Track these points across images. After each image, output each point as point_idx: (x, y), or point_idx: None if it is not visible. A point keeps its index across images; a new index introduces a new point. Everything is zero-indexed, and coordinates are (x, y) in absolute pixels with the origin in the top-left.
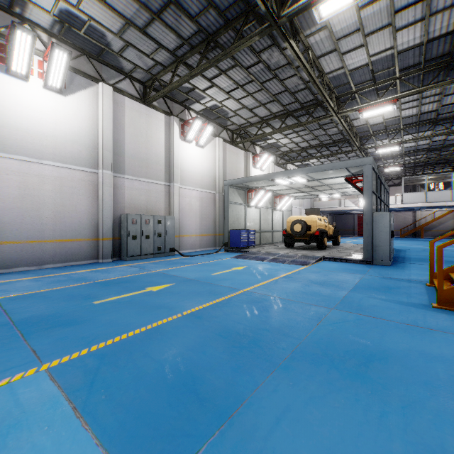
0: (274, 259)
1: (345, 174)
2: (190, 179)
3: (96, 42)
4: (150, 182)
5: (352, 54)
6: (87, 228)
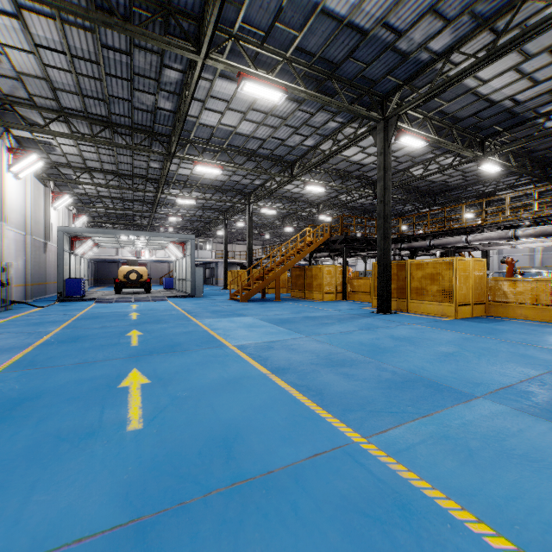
0: (138, 300)
1: (172, 240)
2: (10, 216)
3: None
4: None
5: (184, 169)
6: None
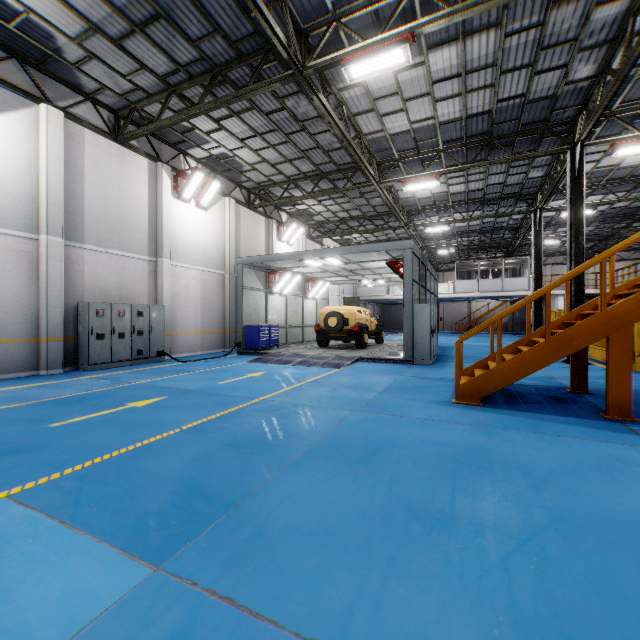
0: (302, 361)
1: (386, 258)
2: (187, 253)
3: (38, 43)
4: (126, 256)
5: (392, 117)
6: (20, 323)
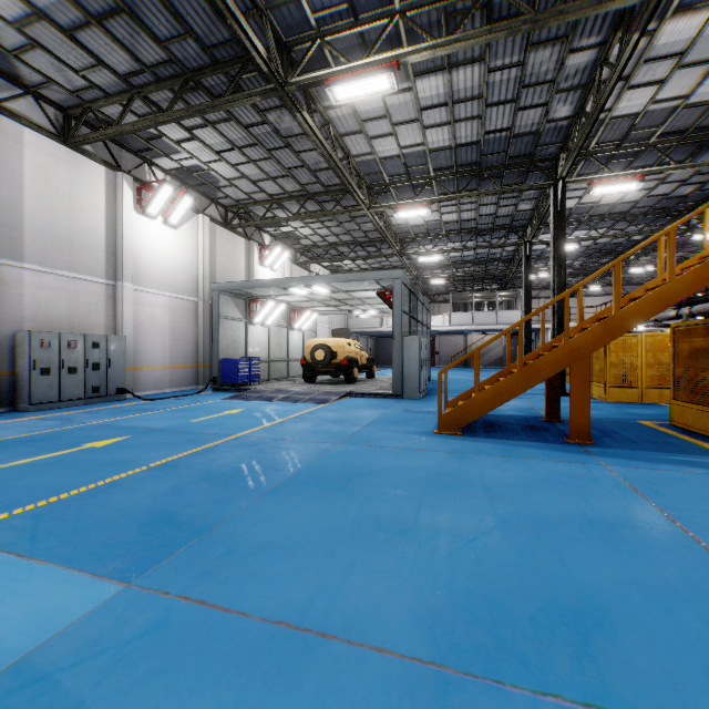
0: (286, 398)
1: (376, 287)
2: (153, 276)
3: None
4: (78, 278)
5: (382, 140)
6: None
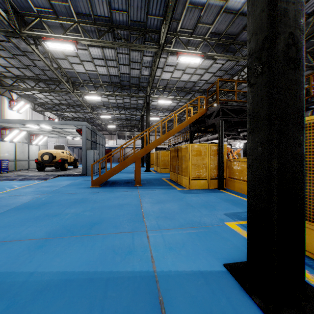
0: (24, 178)
1: (75, 128)
2: None
3: None
4: None
5: (77, 65)
6: None
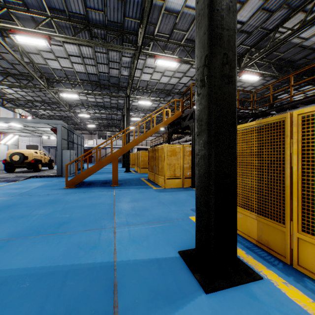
0: None
1: (50, 127)
2: None
3: None
4: None
5: (51, 61)
6: None
